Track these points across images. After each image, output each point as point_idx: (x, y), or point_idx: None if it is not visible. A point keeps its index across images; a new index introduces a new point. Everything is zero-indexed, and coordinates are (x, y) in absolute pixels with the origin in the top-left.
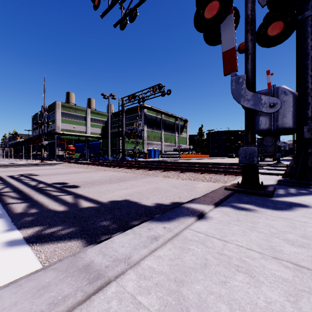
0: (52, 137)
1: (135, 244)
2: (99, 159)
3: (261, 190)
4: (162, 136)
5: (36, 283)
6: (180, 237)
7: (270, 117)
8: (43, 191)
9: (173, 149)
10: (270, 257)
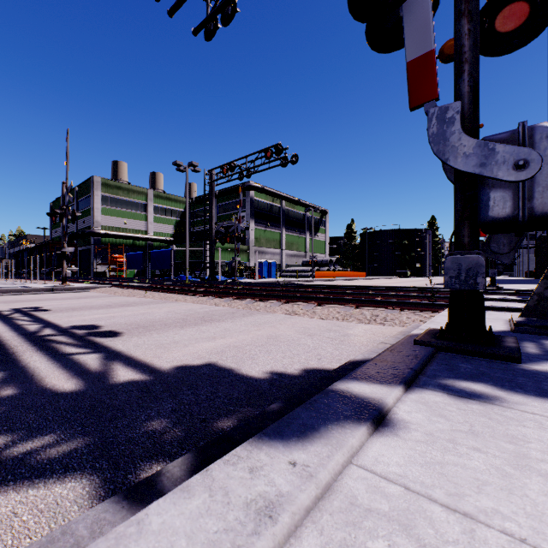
0: (86, 241)
1: (208, 540)
2: (169, 280)
3: (493, 346)
4: (281, 239)
5: None
6: (337, 500)
7: (515, 190)
8: (46, 344)
9: (302, 262)
10: None
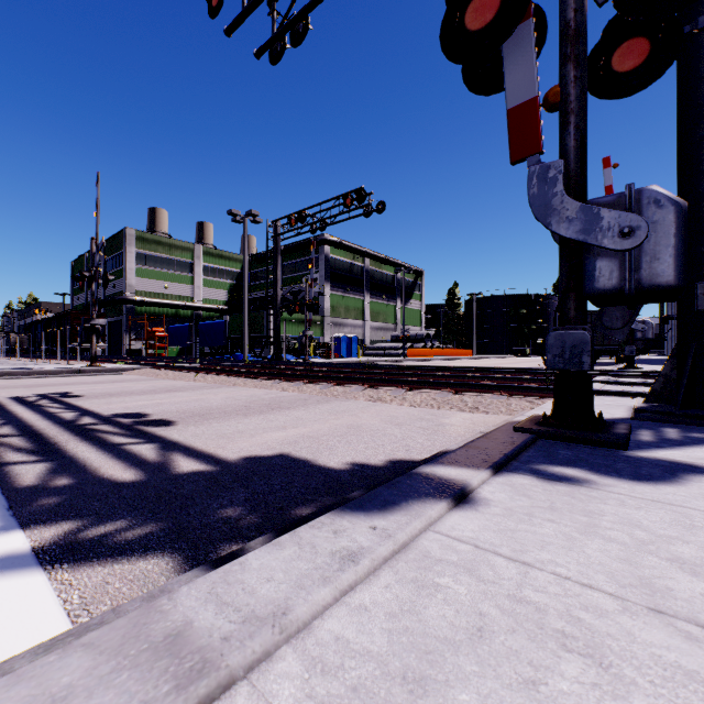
0: (116, 310)
1: (301, 573)
2: (223, 360)
3: (600, 432)
4: (365, 307)
5: (35, 689)
6: (412, 554)
7: (621, 260)
8: (90, 433)
9: (391, 337)
10: (644, 608)
